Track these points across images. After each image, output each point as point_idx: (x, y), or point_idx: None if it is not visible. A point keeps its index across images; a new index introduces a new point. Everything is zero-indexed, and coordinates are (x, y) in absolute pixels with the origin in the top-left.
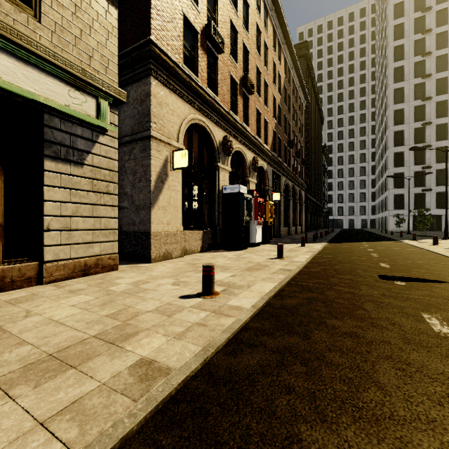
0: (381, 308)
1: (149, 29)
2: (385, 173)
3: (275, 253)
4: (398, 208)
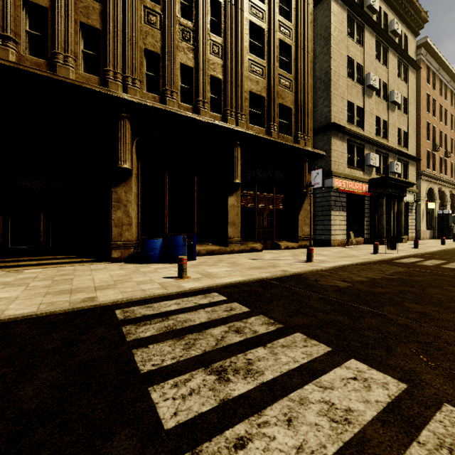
0: None
1: (419, 165)
2: None
3: None
4: None
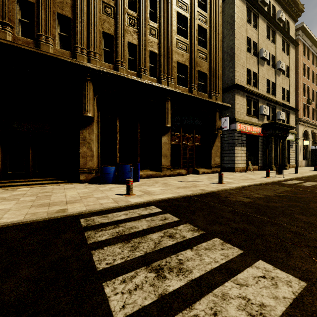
0: None
1: (297, 114)
2: None
3: None
4: None
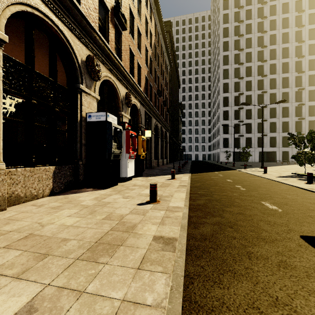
0: None
1: None
2: (217, 124)
3: (147, 191)
4: (225, 146)
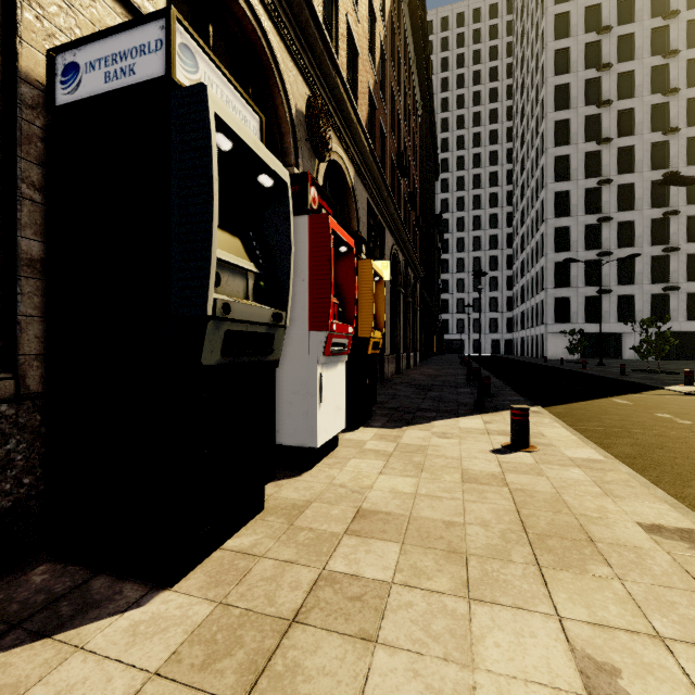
0: None
1: None
2: (537, 263)
3: None
4: (561, 320)
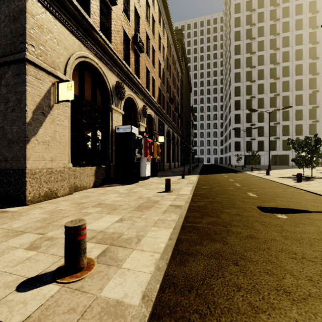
0: (304, 265)
1: None
2: (229, 127)
3: (162, 186)
4: (237, 150)
